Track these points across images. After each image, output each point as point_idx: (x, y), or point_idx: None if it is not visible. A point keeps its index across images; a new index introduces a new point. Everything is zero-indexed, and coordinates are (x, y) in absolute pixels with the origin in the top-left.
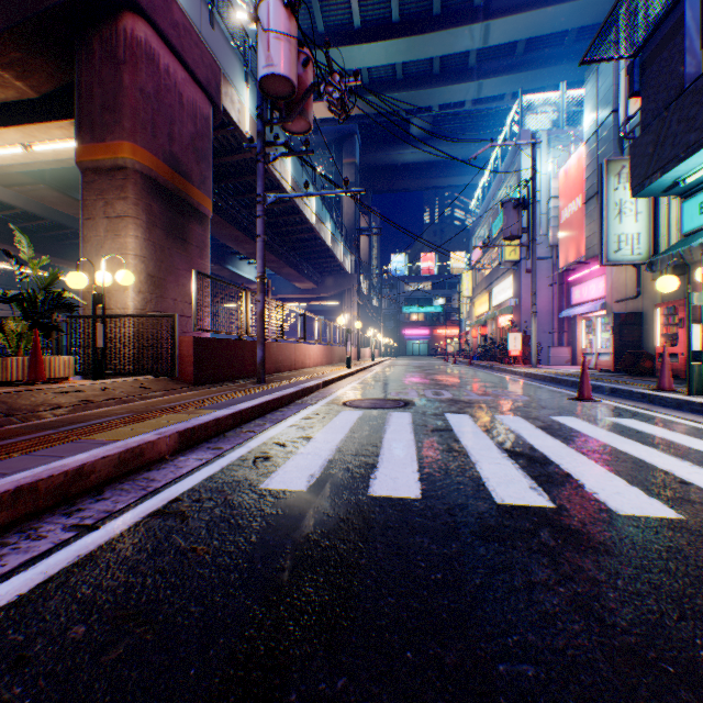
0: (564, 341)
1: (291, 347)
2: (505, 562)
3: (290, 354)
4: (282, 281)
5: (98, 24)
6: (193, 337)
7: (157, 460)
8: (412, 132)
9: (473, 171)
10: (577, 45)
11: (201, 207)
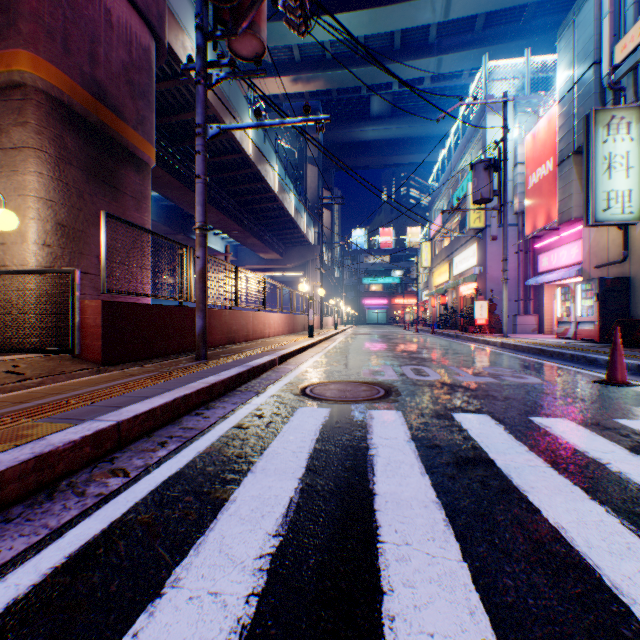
0: (530, 309)
1: (248, 315)
2: None
3: (246, 323)
4: (248, 252)
5: None
6: (102, 301)
7: None
8: (373, 110)
9: (430, 149)
10: (534, 21)
11: (138, 151)
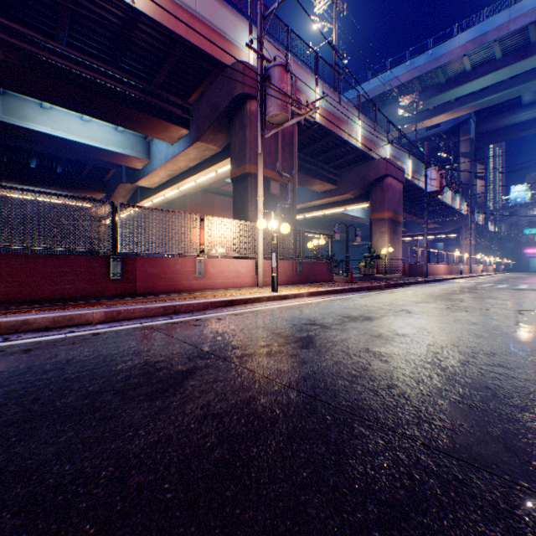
0: None
1: (431, 266)
2: (471, 287)
3: (430, 269)
4: (413, 224)
5: (377, 182)
6: (407, 264)
7: (422, 283)
8: (523, 101)
9: None
10: None
11: (399, 220)
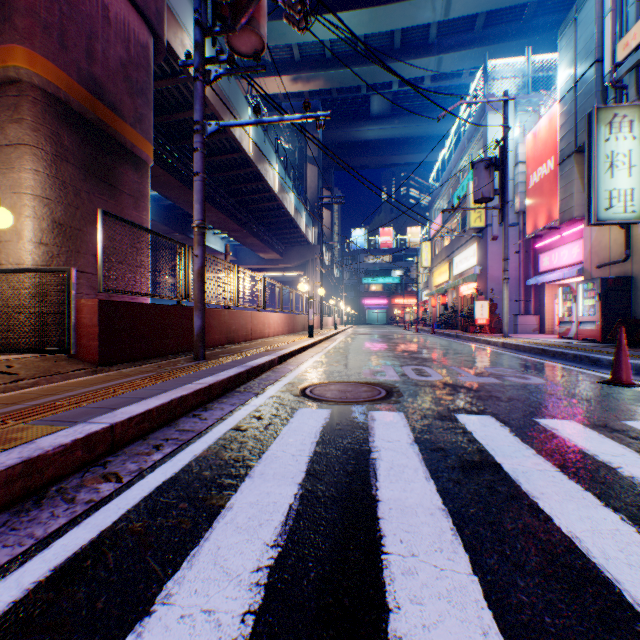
0: (531, 309)
1: (247, 315)
2: None
3: (246, 322)
4: (248, 252)
5: None
6: (98, 300)
7: None
8: (373, 109)
9: (430, 149)
10: (535, 20)
11: (136, 149)
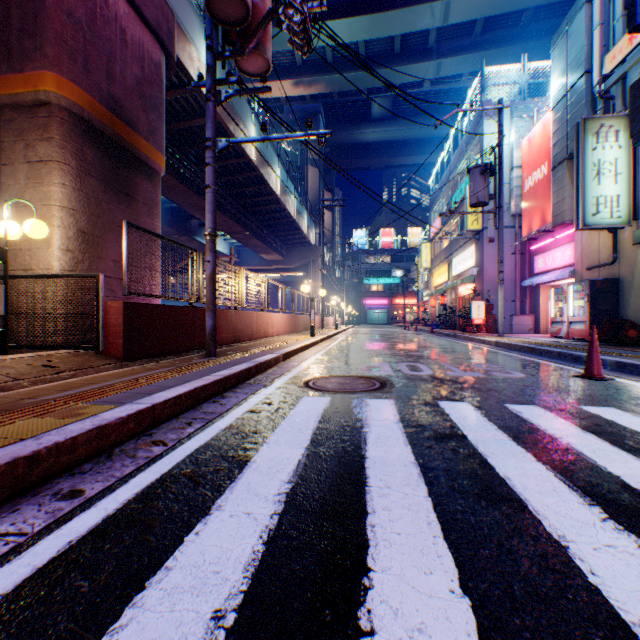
0: (526, 309)
1: (252, 315)
2: None
3: (251, 322)
4: (250, 253)
5: None
6: (123, 303)
7: None
8: (373, 112)
9: (430, 151)
10: (532, 26)
11: (150, 160)
